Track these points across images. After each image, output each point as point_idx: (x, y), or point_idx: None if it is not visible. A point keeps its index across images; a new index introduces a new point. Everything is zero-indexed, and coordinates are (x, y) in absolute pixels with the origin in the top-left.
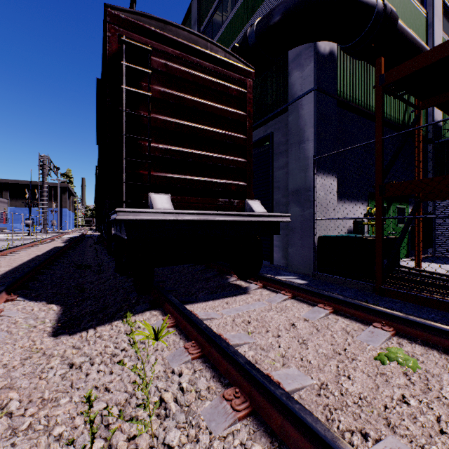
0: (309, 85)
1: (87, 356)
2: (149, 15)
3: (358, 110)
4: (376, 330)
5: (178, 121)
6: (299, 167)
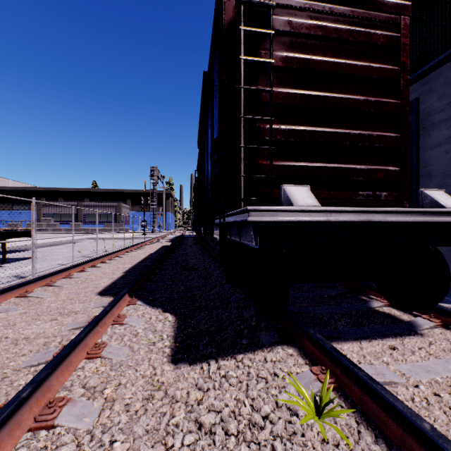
0: None
1: (217, 414)
2: None
3: None
4: None
5: (304, 92)
6: None
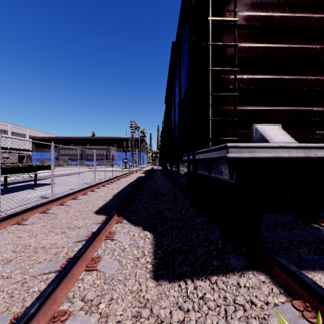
0: None
1: None
2: None
3: None
4: None
5: (263, 45)
6: None
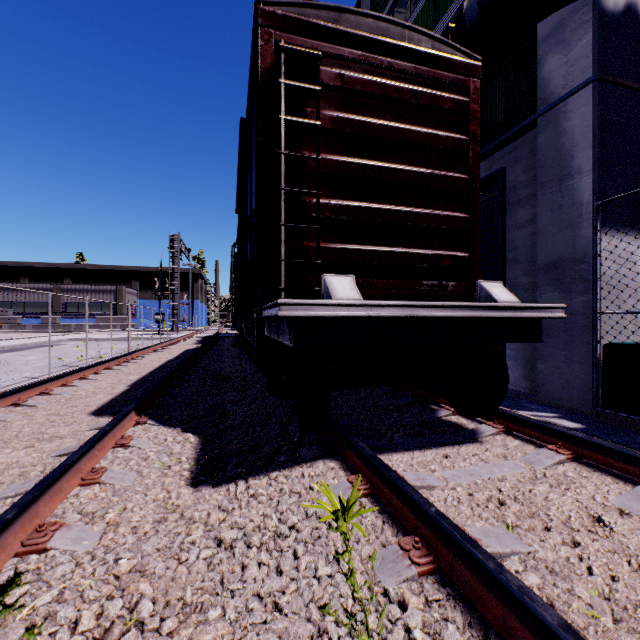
0: (582, 74)
1: (240, 529)
2: (317, 3)
3: None
4: None
5: (359, 160)
6: (559, 221)
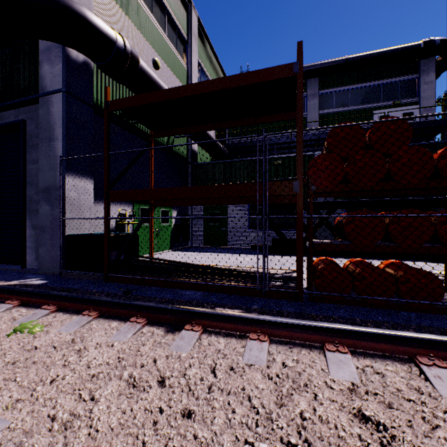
0: (58, 84)
1: None
2: None
3: (120, 124)
4: (40, 311)
5: None
6: (49, 164)
